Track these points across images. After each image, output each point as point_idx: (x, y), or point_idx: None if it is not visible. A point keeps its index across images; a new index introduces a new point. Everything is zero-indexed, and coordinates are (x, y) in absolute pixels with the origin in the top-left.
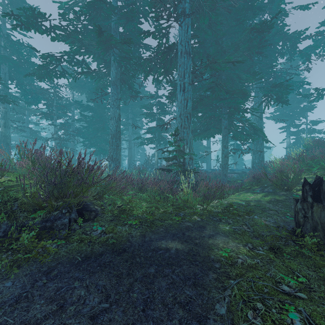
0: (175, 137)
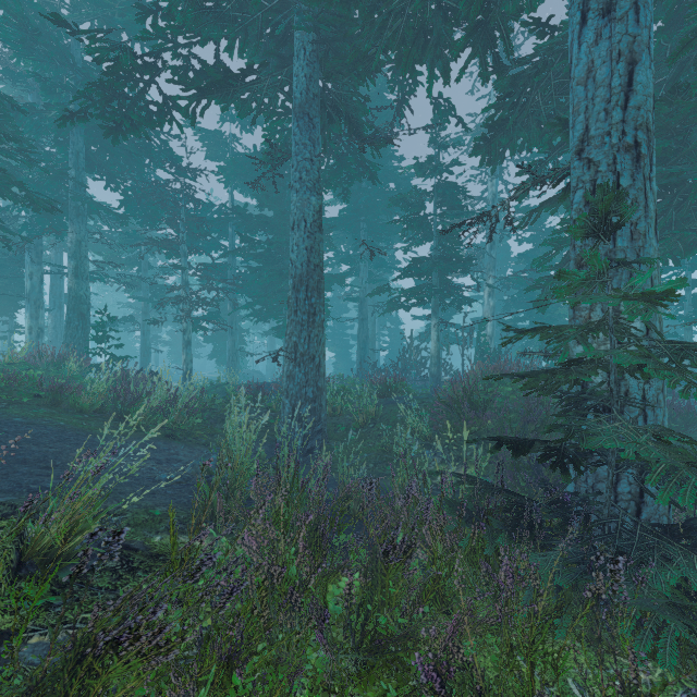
0: (593, 250)
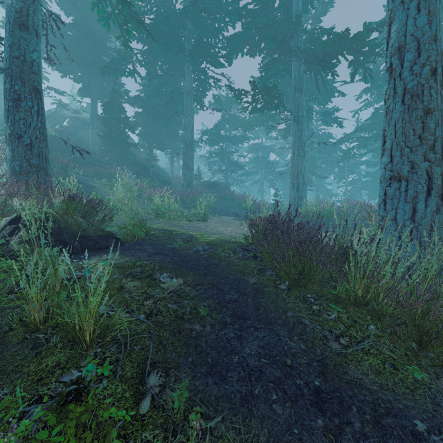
0: None
